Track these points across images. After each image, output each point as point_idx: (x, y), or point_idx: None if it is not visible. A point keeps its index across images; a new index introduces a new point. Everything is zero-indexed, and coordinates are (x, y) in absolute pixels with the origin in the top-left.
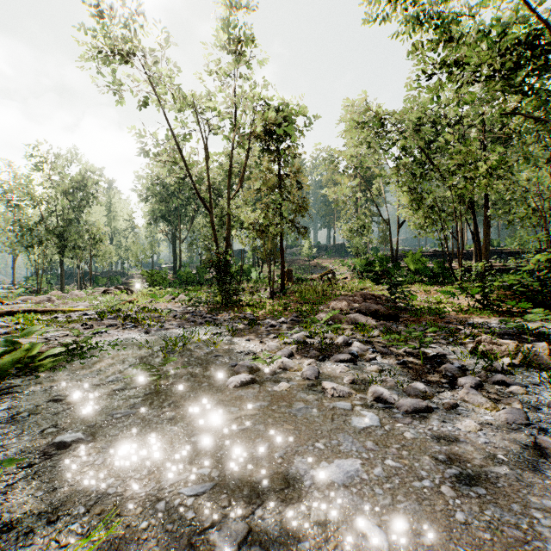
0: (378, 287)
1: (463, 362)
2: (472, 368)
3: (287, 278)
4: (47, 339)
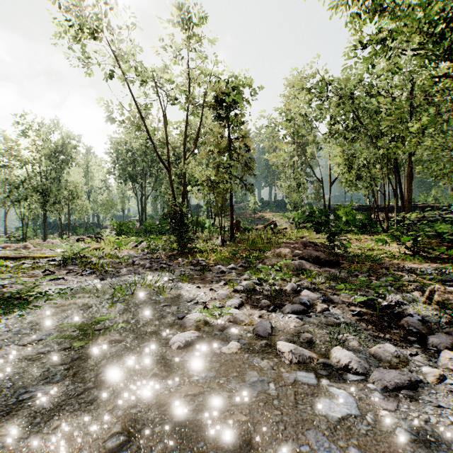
0: (314, 236)
1: (421, 314)
2: (433, 320)
3: (235, 228)
4: (3, 286)
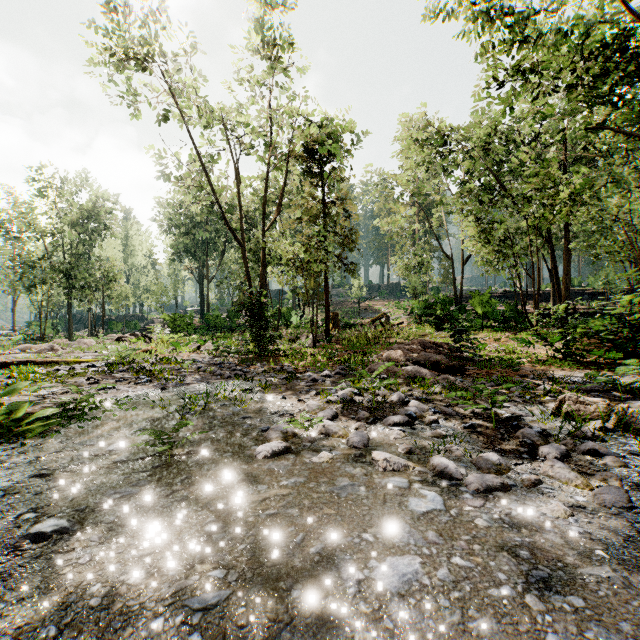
0: (439, 334)
1: (544, 426)
2: (555, 433)
3: (332, 323)
4: (43, 397)
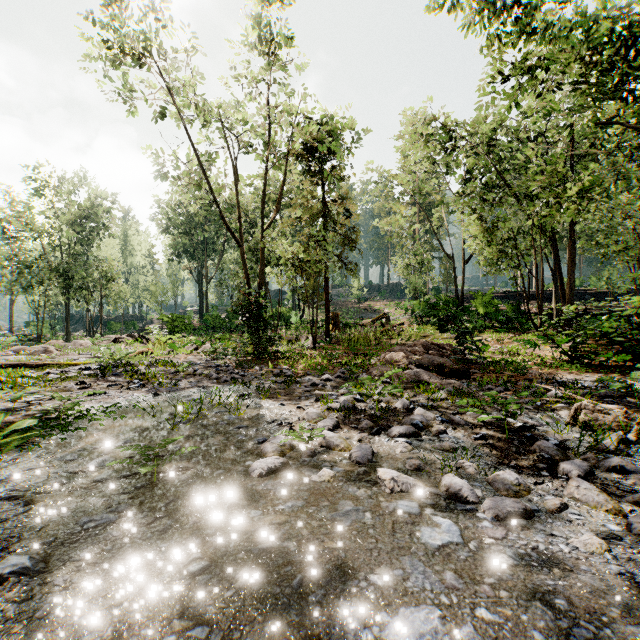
0: (441, 335)
1: (560, 437)
2: (573, 445)
3: (332, 324)
4: (29, 403)
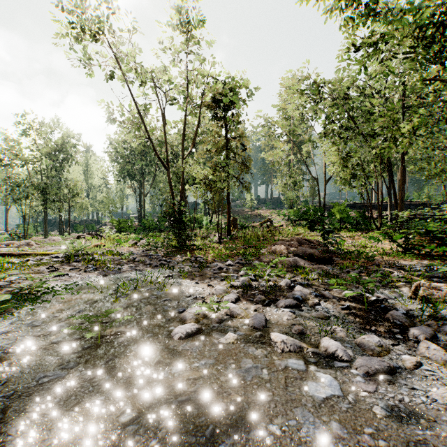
0: (309, 233)
1: (406, 308)
2: (416, 314)
3: (232, 225)
4: (11, 282)
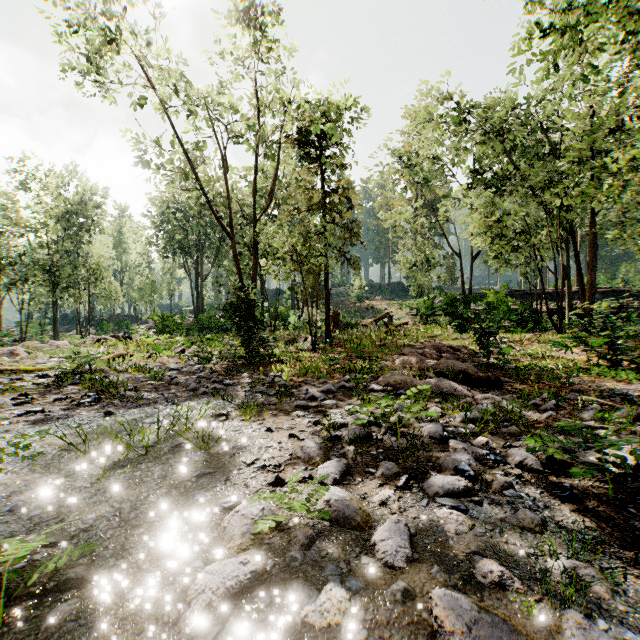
0: (450, 336)
1: None
2: None
3: (333, 323)
4: None
